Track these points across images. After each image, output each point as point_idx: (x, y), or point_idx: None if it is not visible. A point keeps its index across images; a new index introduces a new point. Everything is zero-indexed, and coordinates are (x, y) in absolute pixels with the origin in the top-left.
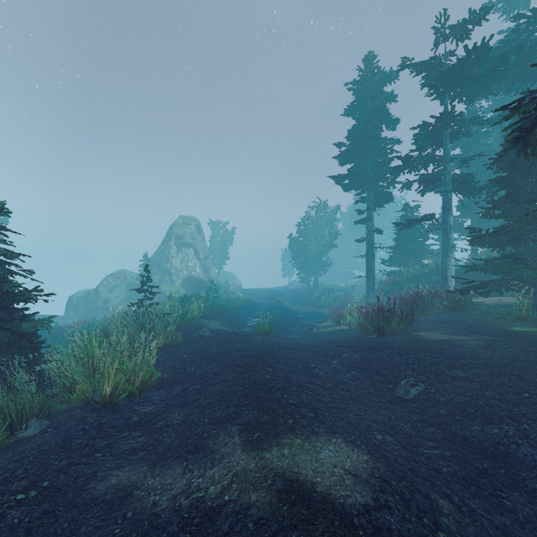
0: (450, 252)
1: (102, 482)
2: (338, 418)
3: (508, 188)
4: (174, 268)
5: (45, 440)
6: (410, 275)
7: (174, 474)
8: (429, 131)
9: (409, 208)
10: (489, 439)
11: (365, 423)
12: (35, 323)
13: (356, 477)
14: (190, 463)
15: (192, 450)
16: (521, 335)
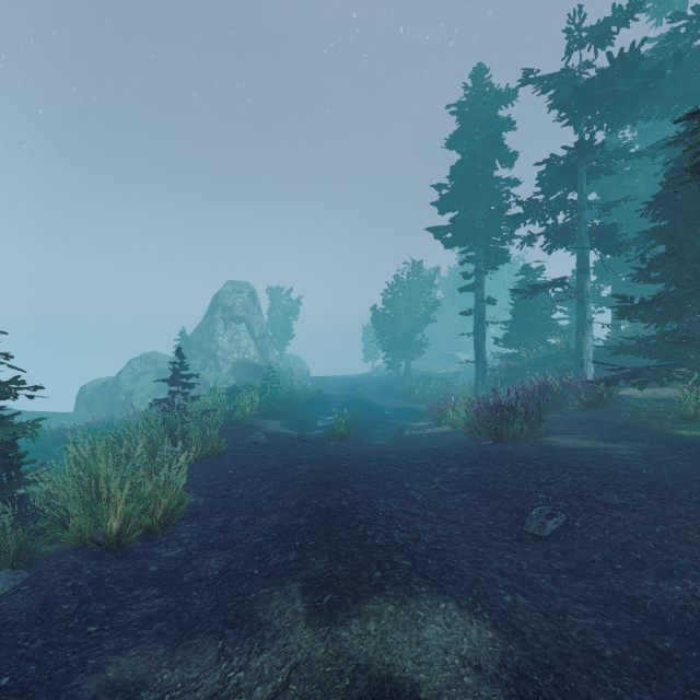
0: (588, 329)
1: (93, 675)
2: (446, 567)
3: (670, 242)
4: (220, 350)
5: (15, 605)
6: (533, 359)
7: (202, 662)
8: (559, 167)
9: (531, 271)
10: (669, 601)
11: (485, 575)
12: (13, 429)
13: (479, 671)
14: (228, 643)
15: (232, 620)
16: (691, 441)
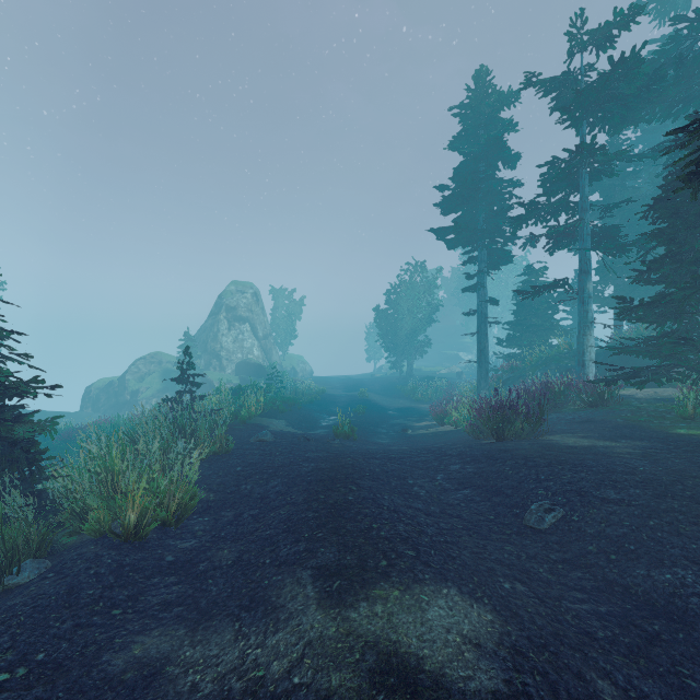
0: (589, 330)
1: (121, 652)
2: (449, 557)
3: (669, 244)
4: (224, 350)
5: (43, 590)
6: (535, 359)
7: (221, 641)
8: (561, 169)
9: (533, 271)
10: (659, 588)
11: (486, 564)
12: (34, 426)
13: (479, 648)
14: (245, 625)
15: (247, 604)
16: (688, 440)
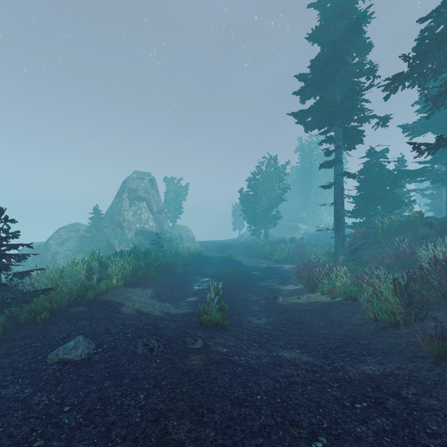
0: None
1: None
2: None
3: None
4: (126, 221)
5: None
6: (387, 227)
7: None
8: None
9: (376, 153)
10: None
11: None
12: None
13: None
14: None
15: None
16: None
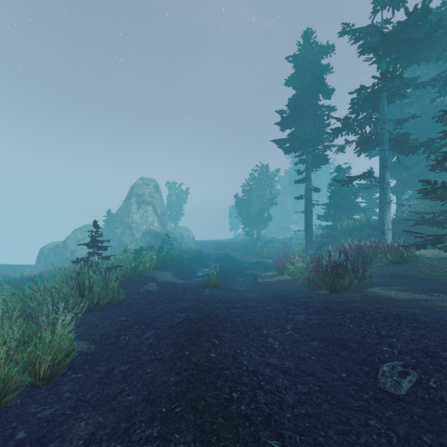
0: (388, 208)
1: None
2: (316, 446)
3: None
4: (134, 223)
5: None
6: (344, 229)
7: None
8: (368, 92)
9: (342, 170)
10: None
11: None
12: None
13: None
14: None
15: None
16: None
